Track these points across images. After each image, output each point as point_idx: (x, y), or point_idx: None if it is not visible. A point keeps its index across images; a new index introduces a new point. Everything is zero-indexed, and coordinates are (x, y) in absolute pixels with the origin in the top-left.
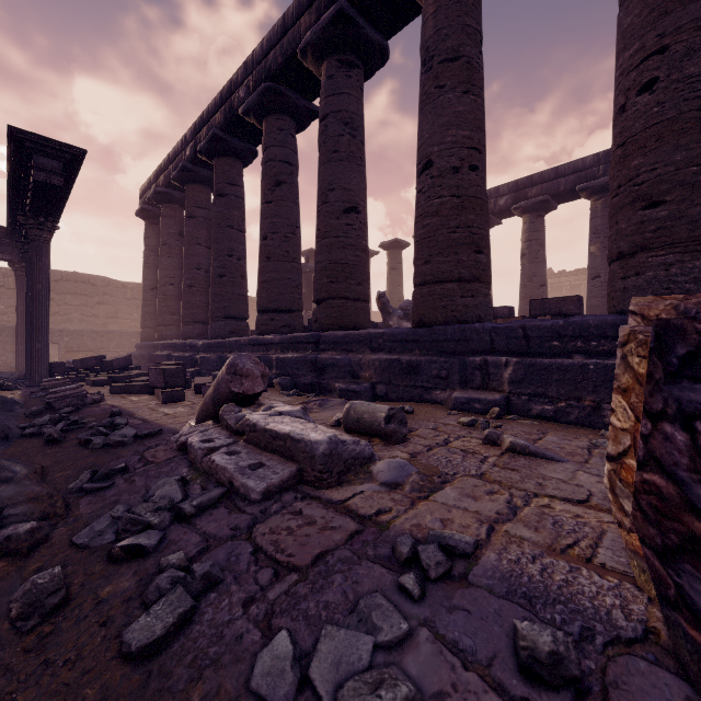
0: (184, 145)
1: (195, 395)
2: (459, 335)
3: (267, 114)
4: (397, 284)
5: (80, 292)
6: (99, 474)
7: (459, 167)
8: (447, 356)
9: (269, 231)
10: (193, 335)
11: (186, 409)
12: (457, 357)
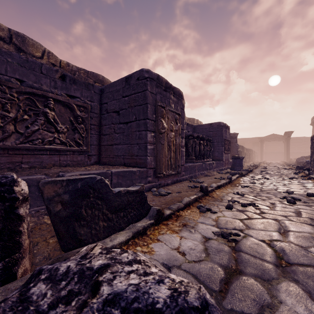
0: None
1: None
2: None
3: None
4: None
5: (297, 142)
6: (291, 163)
7: None
8: None
9: None
10: None
11: None
12: None
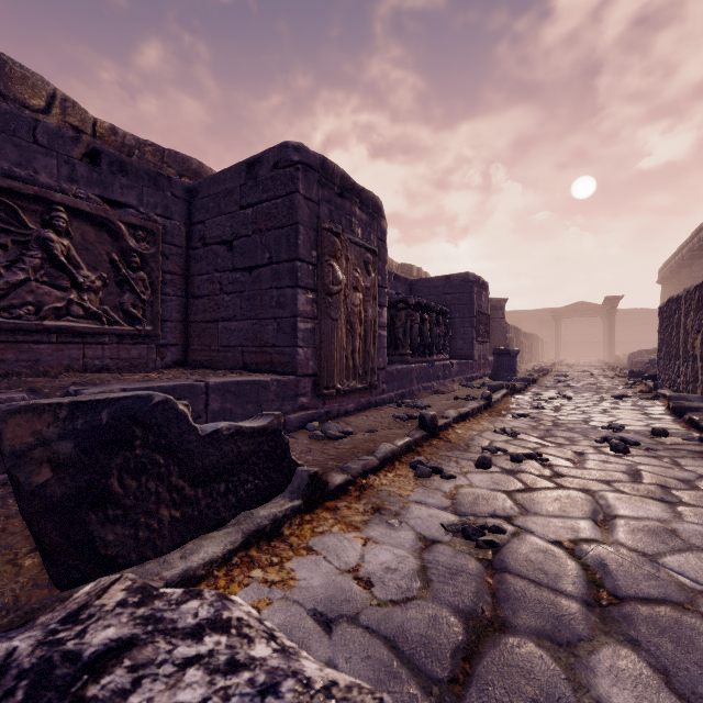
0: (671, 259)
1: None
2: None
3: (694, 260)
4: None
5: (631, 320)
6: (619, 364)
7: None
8: None
9: None
10: None
11: None
12: None
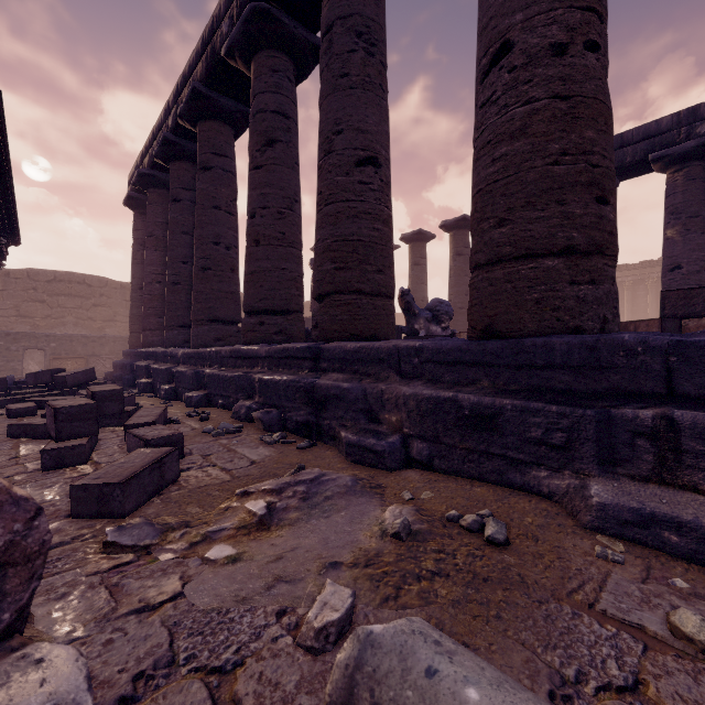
0: (167, 113)
1: (121, 445)
2: (581, 357)
3: (256, 51)
4: (420, 281)
5: (75, 294)
6: None
7: (566, 42)
8: (559, 400)
9: (258, 206)
10: (177, 342)
11: (62, 491)
12: (586, 405)
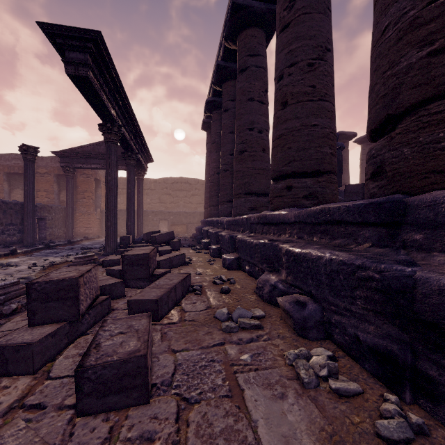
0: (219, 48)
1: None
2: None
3: None
4: None
5: (183, 189)
6: None
7: None
8: None
9: (286, 65)
10: (226, 213)
11: None
12: None
